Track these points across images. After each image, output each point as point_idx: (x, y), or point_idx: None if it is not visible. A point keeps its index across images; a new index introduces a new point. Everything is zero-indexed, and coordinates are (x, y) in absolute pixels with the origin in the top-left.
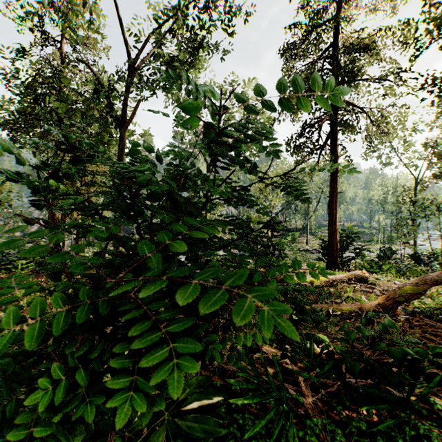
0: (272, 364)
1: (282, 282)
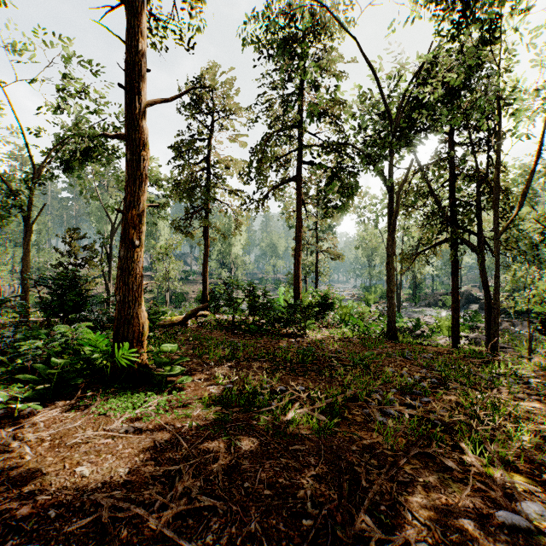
0: None
1: None
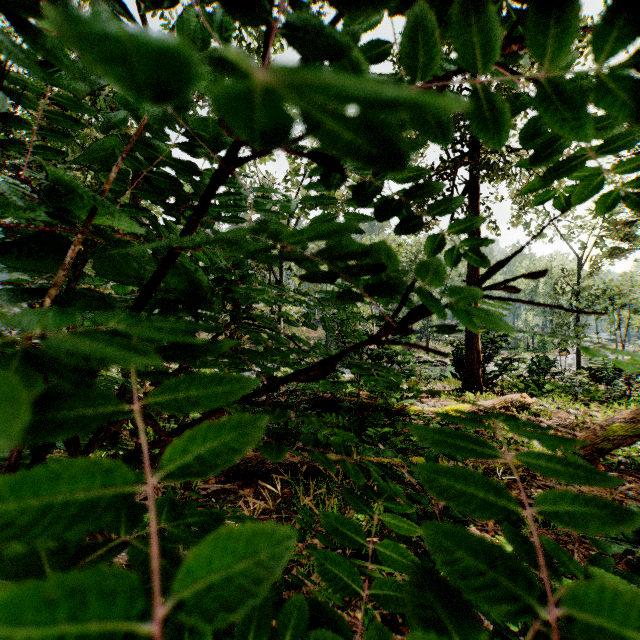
0: None
1: (400, 414)
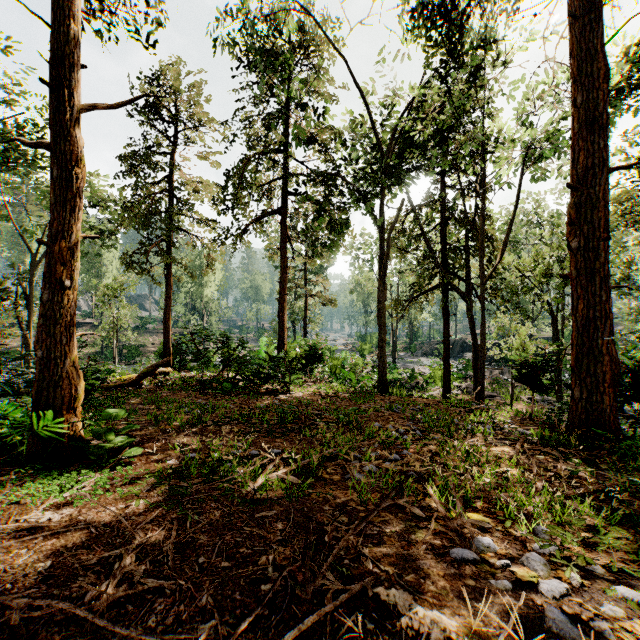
0: None
1: None
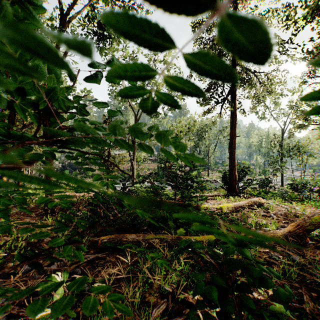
0: None
1: (197, 209)
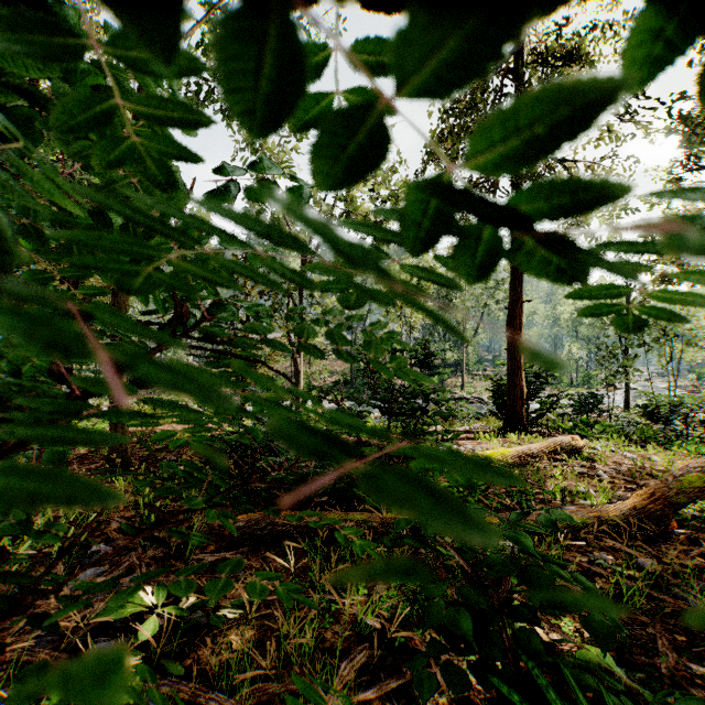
0: (446, 701)
1: None
